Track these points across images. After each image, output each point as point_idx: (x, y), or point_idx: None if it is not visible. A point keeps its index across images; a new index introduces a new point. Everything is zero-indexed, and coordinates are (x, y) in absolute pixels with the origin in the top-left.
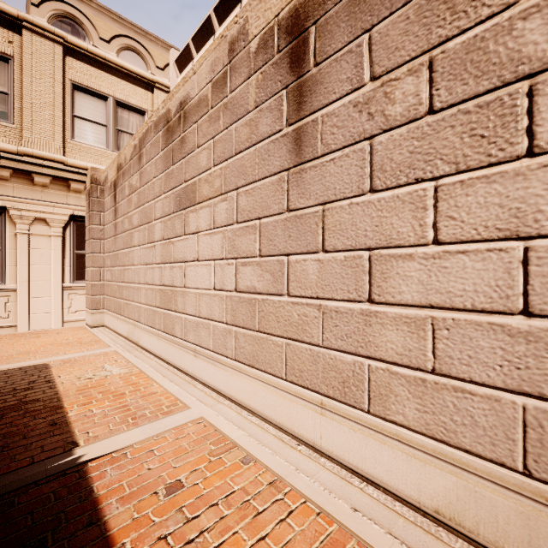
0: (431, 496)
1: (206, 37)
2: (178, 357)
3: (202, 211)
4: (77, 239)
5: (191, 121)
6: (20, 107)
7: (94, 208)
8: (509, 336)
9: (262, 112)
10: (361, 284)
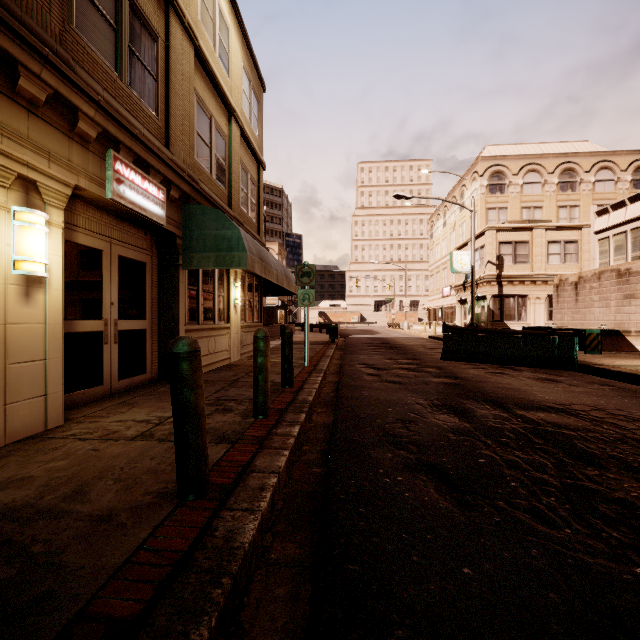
0: None
1: (620, 207)
2: None
3: (638, 301)
4: (549, 304)
5: (632, 276)
6: (531, 257)
7: (561, 291)
8: None
9: None
10: None
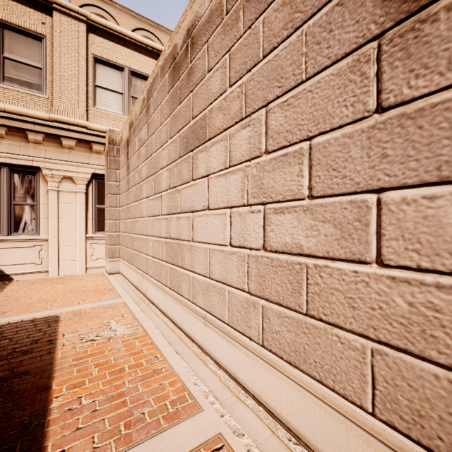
0: None
1: None
2: (185, 320)
3: (214, 147)
4: (98, 195)
5: (200, 44)
6: (52, 80)
7: (111, 166)
8: None
9: None
10: None
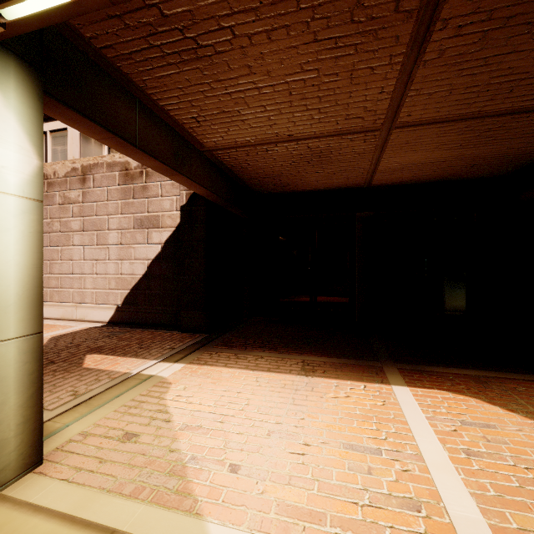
0: (60, 315)
1: None
2: None
3: None
4: None
5: None
6: None
7: None
8: (70, 278)
9: None
10: (48, 270)
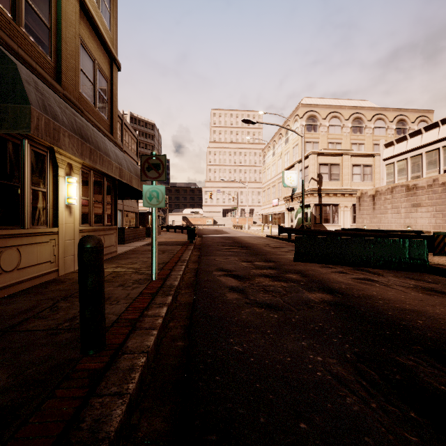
0: None
1: (402, 140)
2: None
3: (423, 208)
4: (353, 211)
5: (418, 189)
6: (341, 176)
7: (362, 202)
8: None
9: (442, 194)
10: None
